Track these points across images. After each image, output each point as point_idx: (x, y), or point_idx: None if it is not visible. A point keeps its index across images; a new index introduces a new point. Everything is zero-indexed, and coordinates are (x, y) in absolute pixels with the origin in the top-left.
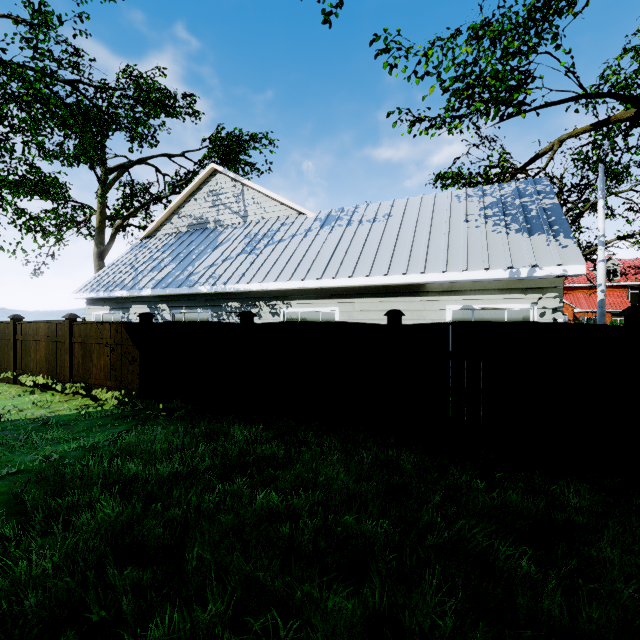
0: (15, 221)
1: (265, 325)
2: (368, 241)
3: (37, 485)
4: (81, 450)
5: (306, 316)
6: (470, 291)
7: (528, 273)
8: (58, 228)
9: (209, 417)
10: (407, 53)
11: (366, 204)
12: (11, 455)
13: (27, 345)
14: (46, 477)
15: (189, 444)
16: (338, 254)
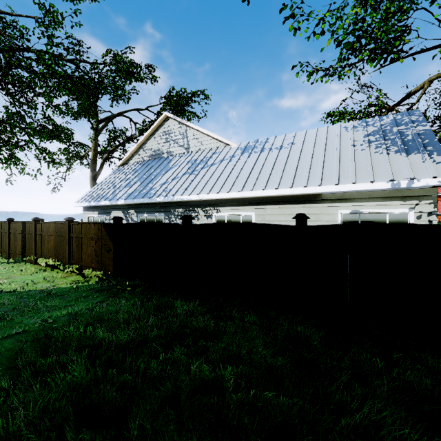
0: (36, 155)
1: (200, 225)
2: (276, 163)
3: (33, 344)
4: (68, 316)
5: (231, 218)
6: (357, 199)
7: (407, 184)
8: (68, 160)
9: (160, 293)
10: (309, 16)
11: (275, 136)
12: (21, 318)
13: (43, 238)
14: (38, 339)
15: (144, 314)
16: (254, 173)
